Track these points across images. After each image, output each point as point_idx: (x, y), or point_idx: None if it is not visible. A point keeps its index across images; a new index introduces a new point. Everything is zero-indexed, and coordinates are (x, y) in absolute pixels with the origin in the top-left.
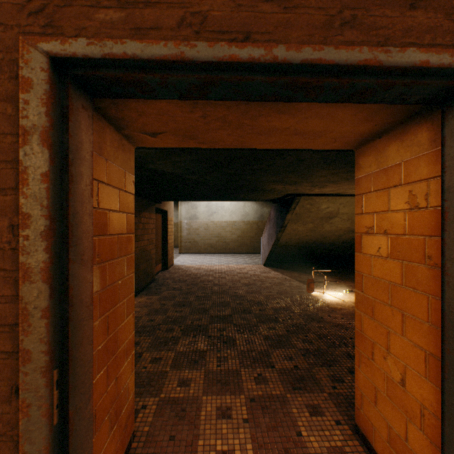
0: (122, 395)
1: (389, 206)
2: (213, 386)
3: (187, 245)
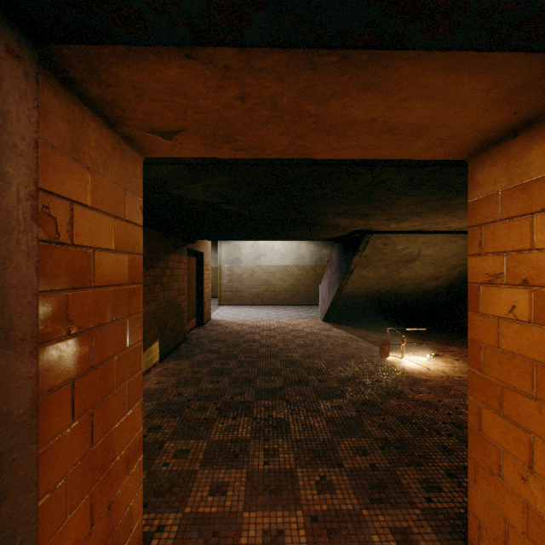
0: (120, 528)
1: (532, 242)
2: (258, 495)
3: (228, 294)
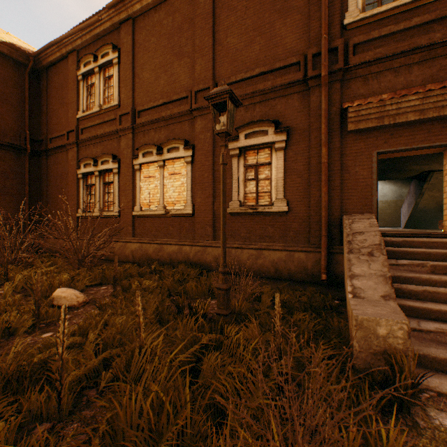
0: None
1: None
2: None
3: None
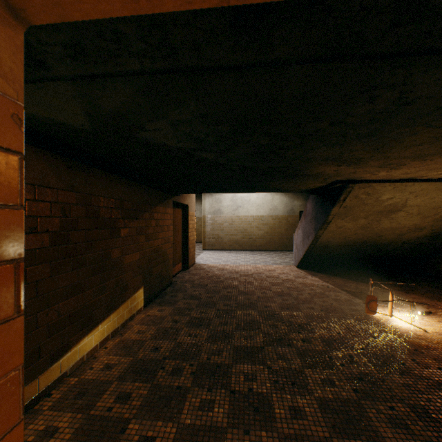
0: None
1: None
2: None
3: (211, 241)
